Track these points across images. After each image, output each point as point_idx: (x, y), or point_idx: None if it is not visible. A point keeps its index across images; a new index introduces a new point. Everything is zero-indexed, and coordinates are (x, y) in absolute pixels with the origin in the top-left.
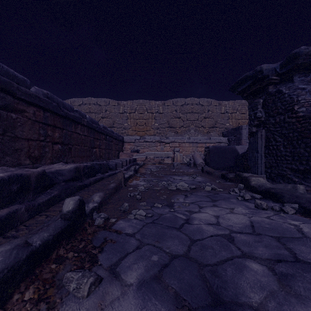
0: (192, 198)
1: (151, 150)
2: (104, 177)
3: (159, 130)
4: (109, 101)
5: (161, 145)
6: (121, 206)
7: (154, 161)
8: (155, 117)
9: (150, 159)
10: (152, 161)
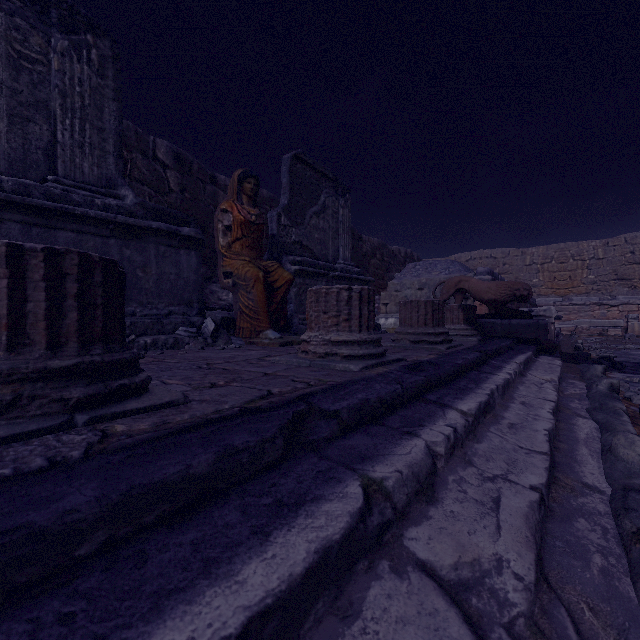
0: (634, 350)
1: (583, 316)
2: (561, 340)
3: (597, 286)
4: (509, 251)
5: (601, 308)
6: (591, 348)
7: (590, 332)
8: (589, 266)
9: (583, 329)
10: (585, 332)
